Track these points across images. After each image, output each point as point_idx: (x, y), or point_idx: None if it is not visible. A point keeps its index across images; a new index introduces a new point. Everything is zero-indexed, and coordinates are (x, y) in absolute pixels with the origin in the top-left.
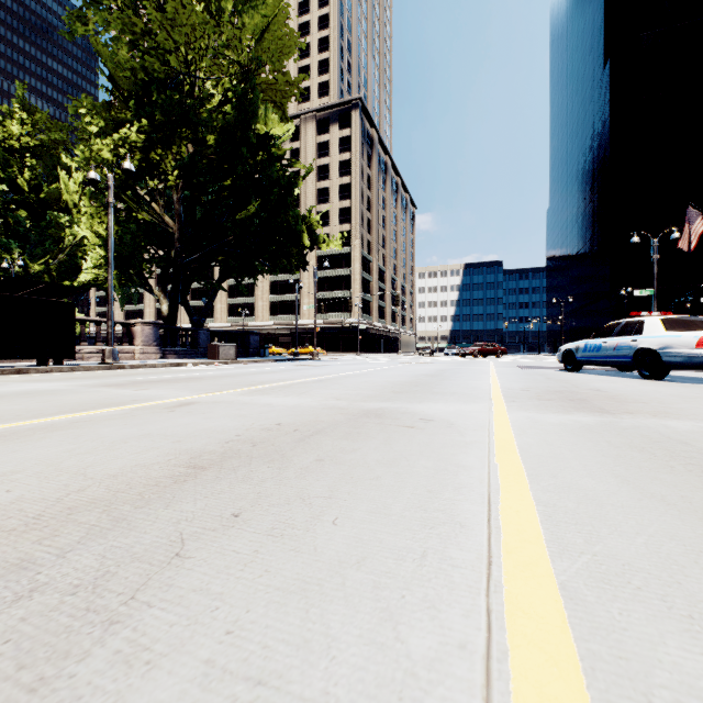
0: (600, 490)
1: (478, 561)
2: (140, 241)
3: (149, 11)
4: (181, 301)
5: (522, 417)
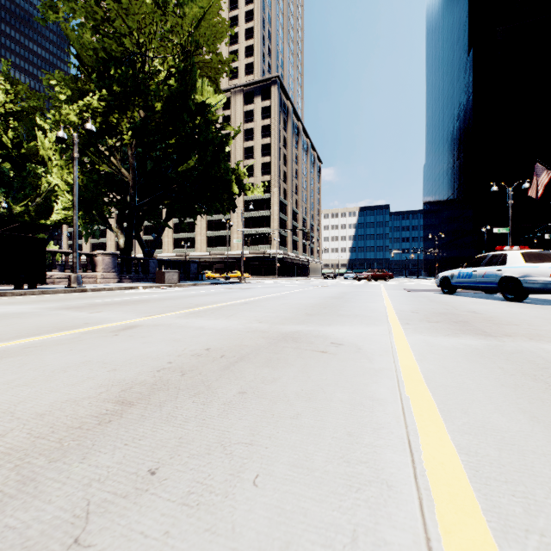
0: (514, 431)
1: (416, 548)
2: (101, 188)
3: (108, 2)
4: (135, 236)
5: (419, 341)
